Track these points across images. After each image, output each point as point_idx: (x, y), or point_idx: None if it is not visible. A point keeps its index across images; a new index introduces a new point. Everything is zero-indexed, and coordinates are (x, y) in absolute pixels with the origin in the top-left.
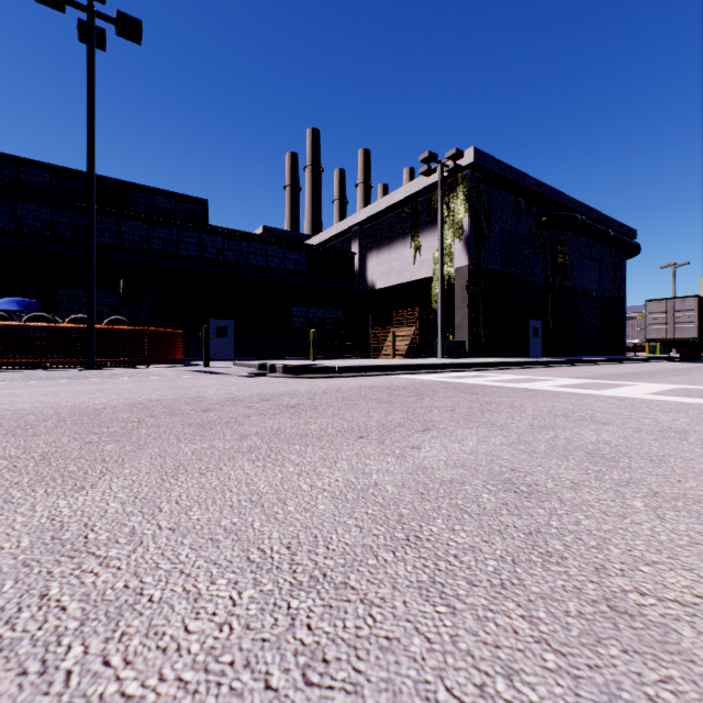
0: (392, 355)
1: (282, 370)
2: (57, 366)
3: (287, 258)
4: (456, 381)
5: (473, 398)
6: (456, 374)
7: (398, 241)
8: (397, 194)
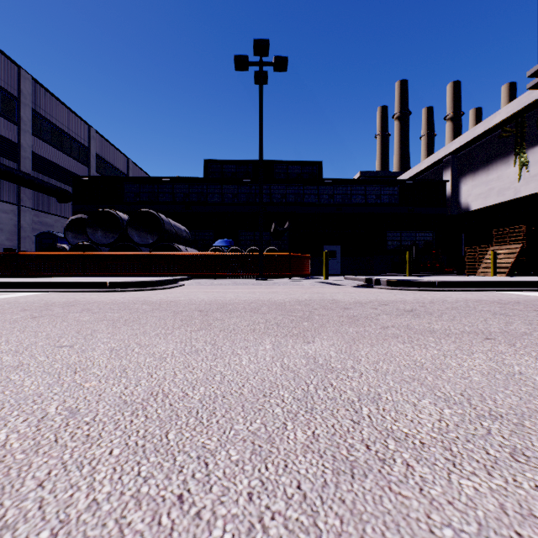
0: (492, 272)
1: (386, 283)
2: (245, 277)
3: (382, 194)
4: None
5: None
6: None
7: (497, 161)
8: (496, 117)
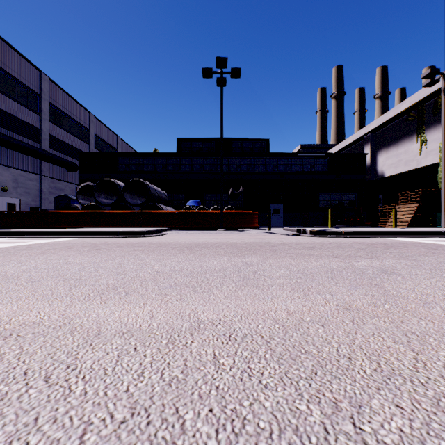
0: (394, 225)
1: (309, 233)
2: (209, 228)
3: (315, 164)
4: (432, 243)
5: (427, 250)
6: (444, 239)
7: (404, 139)
8: (402, 105)
